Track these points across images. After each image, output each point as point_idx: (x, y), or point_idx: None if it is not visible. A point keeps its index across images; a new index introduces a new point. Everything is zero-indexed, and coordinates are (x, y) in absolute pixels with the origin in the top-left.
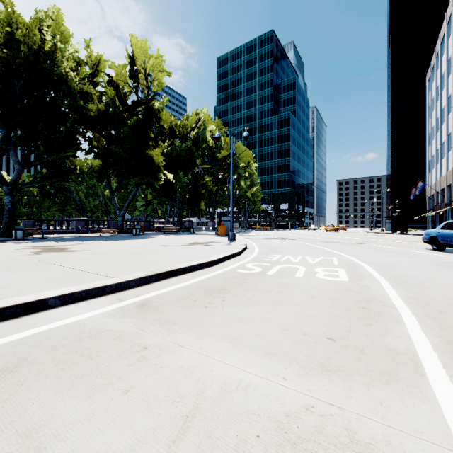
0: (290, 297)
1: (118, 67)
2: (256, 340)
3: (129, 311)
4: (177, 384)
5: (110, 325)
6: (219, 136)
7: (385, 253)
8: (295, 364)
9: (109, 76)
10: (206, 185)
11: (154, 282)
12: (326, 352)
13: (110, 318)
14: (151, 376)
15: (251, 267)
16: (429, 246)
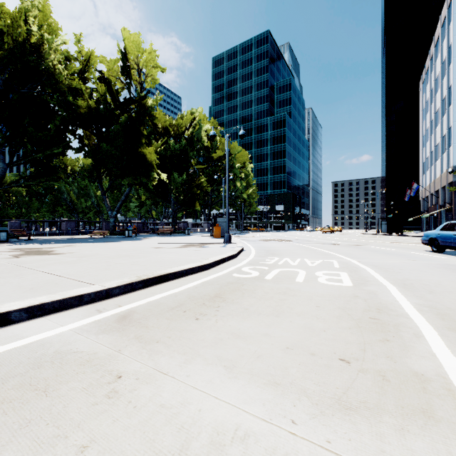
0: (292, 306)
1: (110, 63)
2: (256, 364)
3: (107, 326)
4: (153, 435)
5: (80, 344)
6: (214, 134)
7: (385, 255)
8: (305, 398)
9: (100, 71)
10: (201, 186)
11: (141, 288)
12: (342, 380)
13: (83, 335)
14: (121, 422)
15: (248, 271)
16: (427, 248)
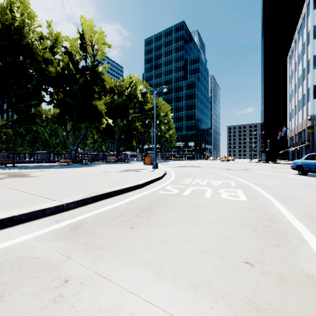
0: (204, 216)
1: (72, 41)
2: (178, 267)
3: (62, 234)
4: None
5: (38, 251)
6: (146, 91)
7: (266, 177)
8: (221, 300)
9: (65, 47)
10: (137, 128)
11: (91, 203)
12: (249, 282)
13: (41, 242)
14: None
15: (170, 189)
16: (295, 172)
